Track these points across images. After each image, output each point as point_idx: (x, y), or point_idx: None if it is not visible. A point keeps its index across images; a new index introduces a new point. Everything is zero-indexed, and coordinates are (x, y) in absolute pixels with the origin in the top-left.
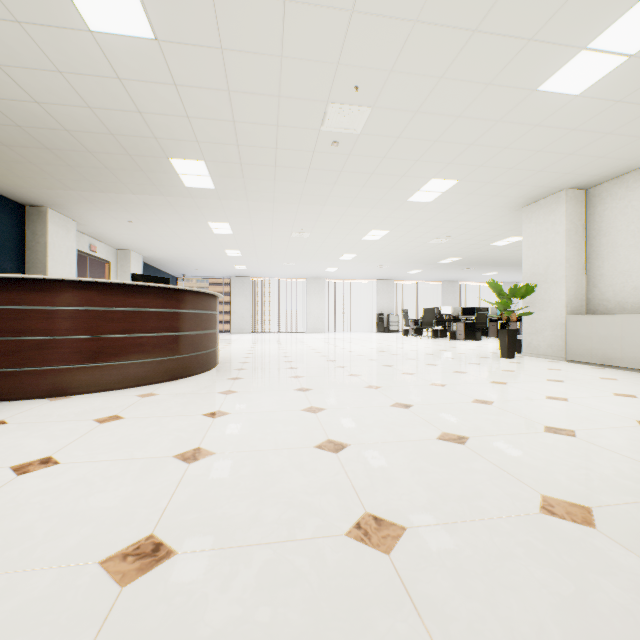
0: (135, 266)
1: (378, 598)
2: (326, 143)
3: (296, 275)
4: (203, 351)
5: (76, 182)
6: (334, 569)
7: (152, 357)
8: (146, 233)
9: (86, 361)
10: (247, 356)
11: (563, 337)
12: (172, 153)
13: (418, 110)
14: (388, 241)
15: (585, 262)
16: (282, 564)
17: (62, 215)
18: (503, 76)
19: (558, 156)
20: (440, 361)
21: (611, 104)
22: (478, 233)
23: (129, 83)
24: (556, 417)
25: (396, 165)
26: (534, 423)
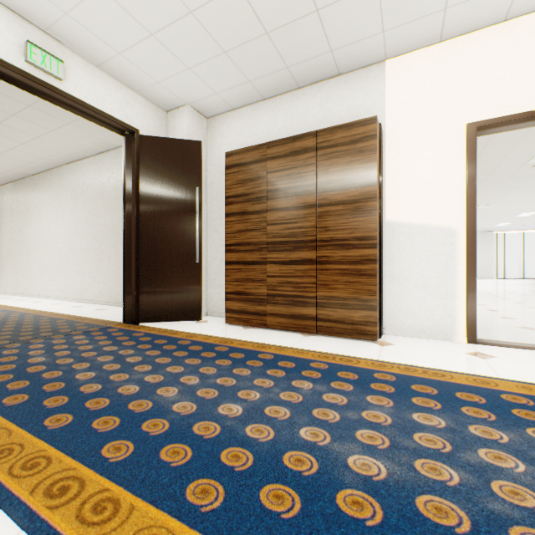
0: None
1: None
2: (527, 167)
3: None
4: None
5: None
6: None
7: None
8: None
9: None
10: None
11: None
12: None
13: None
14: None
15: None
16: None
17: None
18: None
19: None
20: None
21: None
22: None
23: None
24: None
25: None
26: None
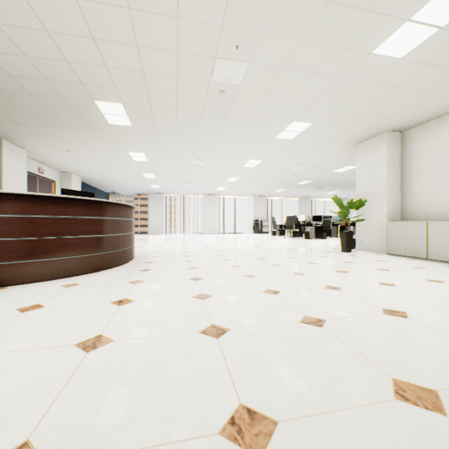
0: (75, 184)
1: None
2: (215, 91)
3: (196, 192)
4: (121, 249)
5: (22, 118)
6: None
7: (77, 254)
8: (82, 160)
9: (20, 258)
10: (157, 252)
11: (385, 237)
12: (96, 96)
13: (284, 66)
14: (261, 168)
15: (400, 183)
16: None
17: (15, 145)
18: (347, 41)
19: (383, 106)
20: (299, 255)
21: (424, 66)
22: (325, 163)
23: (56, 36)
24: (389, 300)
25: (267, 110)
26: (374, 306)
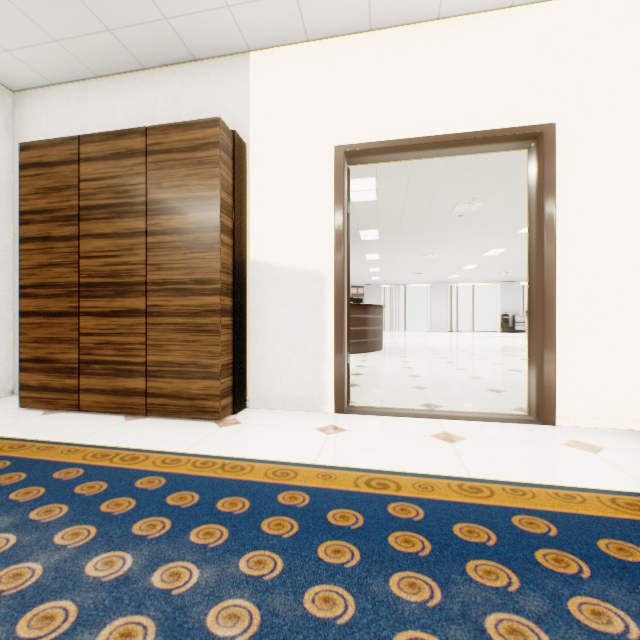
0: None
1: (473, 381)
2: (454, 216)
3: (421, 281)
4: (379, 338)
5: None
6: (462, 379)
7: (360, 339)
8: None
9: None
10: (396, 344)
11: None
12: (362, 229)
13: (512, 200)
14: (506, 255)
15: None
16: (449, 378)
17: None
18: None
19: None
20: None
21: None
22: None
23: (356, 211)
24: None
25: (503, 219)
26: None
